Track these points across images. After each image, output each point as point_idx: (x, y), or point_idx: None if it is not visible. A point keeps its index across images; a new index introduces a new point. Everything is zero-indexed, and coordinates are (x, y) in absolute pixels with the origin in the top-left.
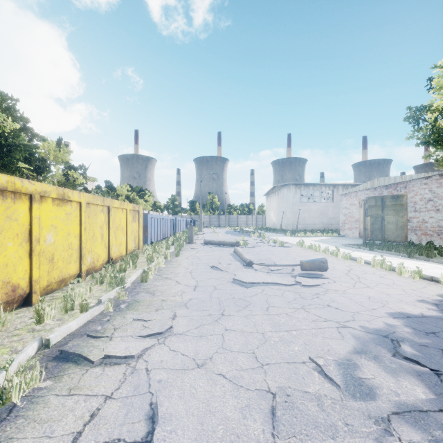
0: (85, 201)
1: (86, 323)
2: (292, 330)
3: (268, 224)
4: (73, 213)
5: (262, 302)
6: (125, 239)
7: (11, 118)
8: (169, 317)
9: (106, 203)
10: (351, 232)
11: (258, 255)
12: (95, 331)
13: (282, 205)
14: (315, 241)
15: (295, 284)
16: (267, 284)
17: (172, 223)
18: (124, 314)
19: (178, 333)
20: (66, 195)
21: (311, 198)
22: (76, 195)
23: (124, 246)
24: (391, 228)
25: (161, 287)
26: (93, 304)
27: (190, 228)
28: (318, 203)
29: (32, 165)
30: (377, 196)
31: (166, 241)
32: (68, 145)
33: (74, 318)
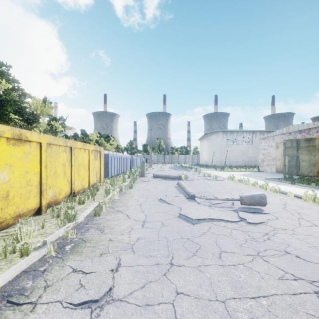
0: (45, 142)
1: (19, 275)
2: (260, 297)
3: (202, 161)
4: (32, 152)
5: (212, 244)
6: (87, 174)
7: (6, 81)
8: (111, 268)
9: (68, 144)
10: (269, 168)
11: (198, 188)
12: (22, 290)
13: (212, 147)
14: (242, 175)
15: (240, 221)
16: (212, 220)
17: (129, 160)
18: (65, 261)
19: (119, 298)
20: (23, 135)
21: (234, 142)
22: (35, 136)
23: (86, 180)
24: (305, 165)
25: (111, 222)
26: (39, 245)
27: (142, 165)
28: (241, 145)
29: (24, 116)
30: (293, 139)
31: (124, 175)
32: (51, 102)
33: (10, 265)
